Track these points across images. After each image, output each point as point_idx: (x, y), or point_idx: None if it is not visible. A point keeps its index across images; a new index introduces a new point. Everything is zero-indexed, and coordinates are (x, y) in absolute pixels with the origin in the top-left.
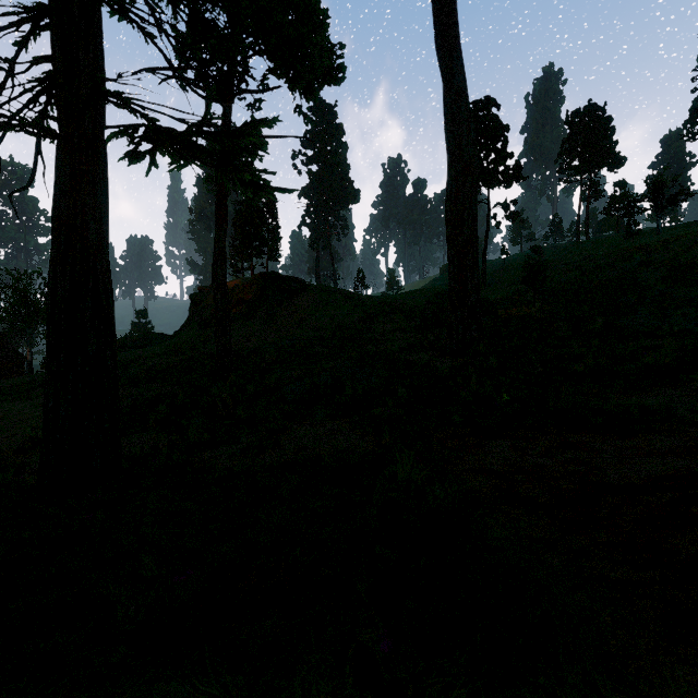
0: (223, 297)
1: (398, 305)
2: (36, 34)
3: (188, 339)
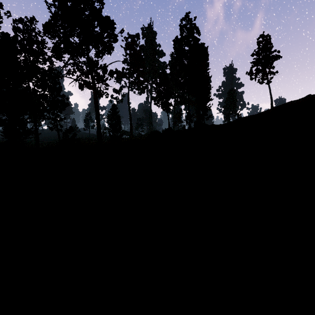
0: None
1: None
2: None
3: None
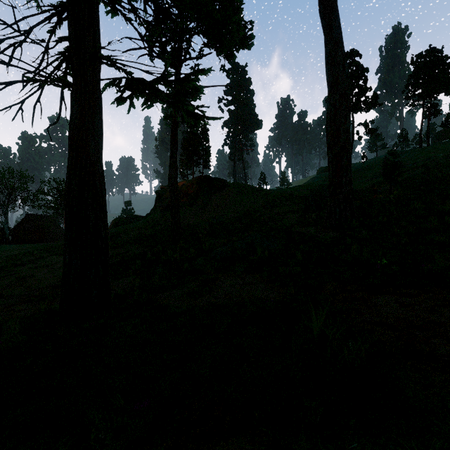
0: (175, 191)
1: (289, 195)
2: (60, 24)
3: (154, 219)
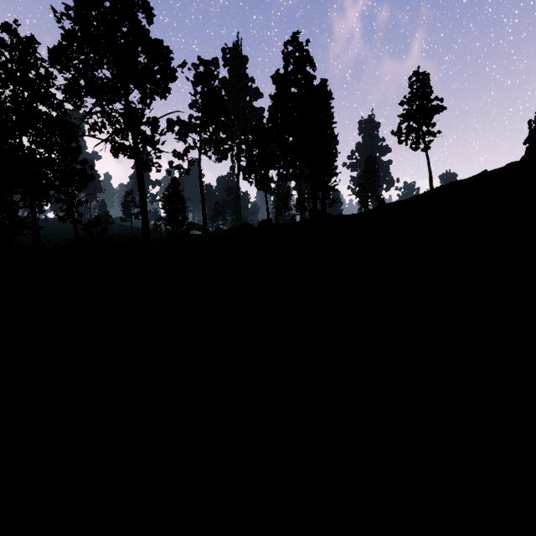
0: None
1: None
2: None
3: None
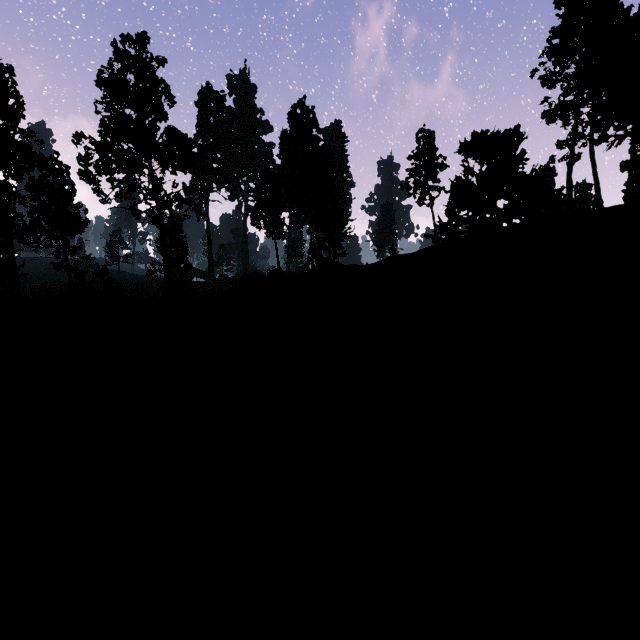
0: None
1: None
2: None
3: None
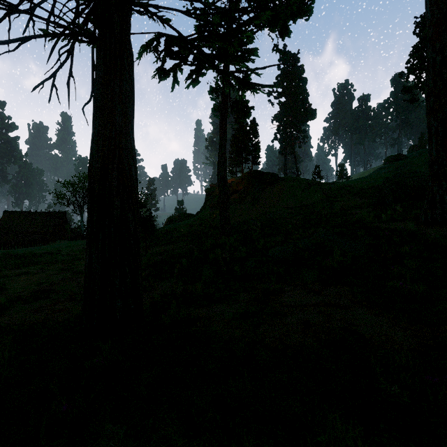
0: (224, 185)
1: (352, 188)
2: None
3: (204, 216)
